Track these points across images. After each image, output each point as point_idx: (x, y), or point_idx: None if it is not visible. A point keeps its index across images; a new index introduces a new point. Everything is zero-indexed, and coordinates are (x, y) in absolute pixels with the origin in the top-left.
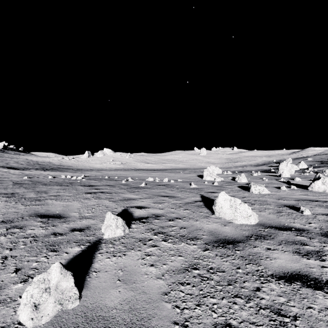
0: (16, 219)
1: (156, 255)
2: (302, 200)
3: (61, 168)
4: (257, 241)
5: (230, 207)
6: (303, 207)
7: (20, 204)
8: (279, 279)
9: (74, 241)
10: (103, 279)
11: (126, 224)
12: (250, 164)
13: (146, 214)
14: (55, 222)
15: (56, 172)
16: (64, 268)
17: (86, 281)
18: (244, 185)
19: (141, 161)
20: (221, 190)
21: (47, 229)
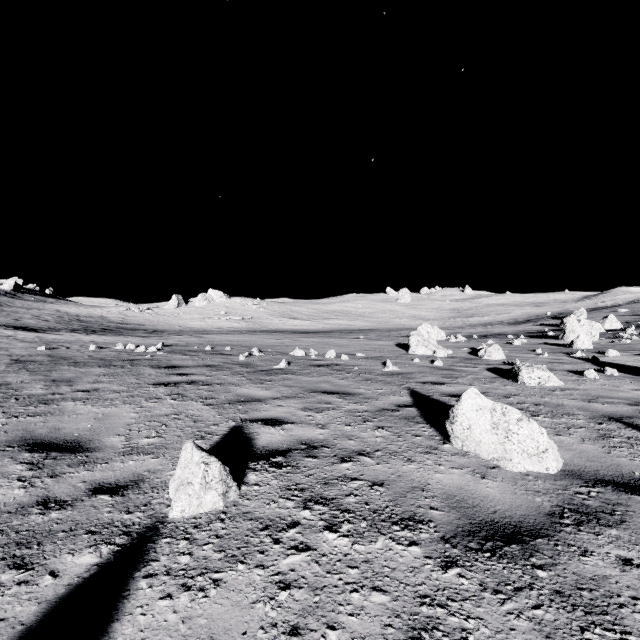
0: None
1: (308, 586)
2: None
3: (122, 329)
4: (582, 530)
5: (493, 429)
6: None
7: (1, 412)
8: None
9: (87, 529)
10: None
11: (234, 470)
12: (500, 321)
13: (286, 442)
14: (60, 465)
15: (110, 338)
16: None
17: None
18: (499, 366)
19: (282, 315)
20: (453, 378)
21: (31, 488)
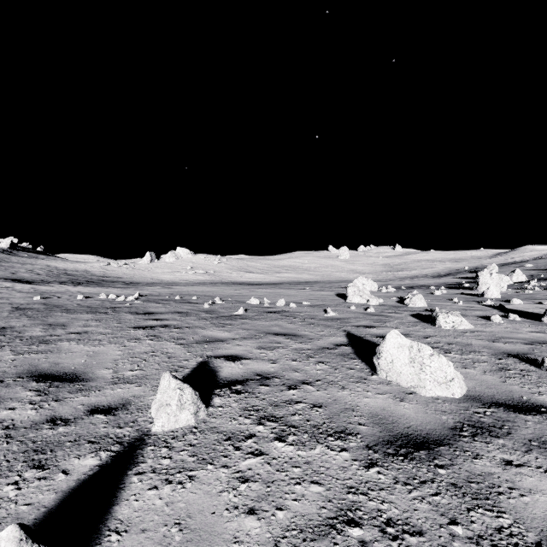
0: None
1: (261, 480)
2: (538, 343)
3: (104, 281)
4: (476, 440)
5: (411, 362)
6: None
7: (9, 350)
8: None
9: (88, 440)
10: None
11: (202, 396)
12: (425, 274)
13: (244, 374)
14: (62, 392)
15: (94, 289)
16: (29, 540)
17: None
18: (421, 312)
19: (240, 269)
20: (382, 322)
21: (41, 409)
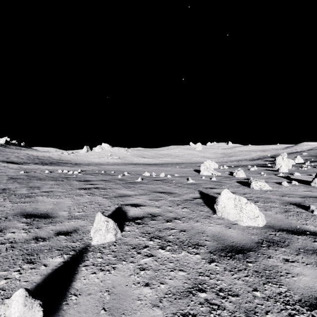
0: None
1: (152, 269)
2: (307, 197)
3: (60, 163)
4: (270, 248)
5: (235, 207)
6: (313, 206)
7: (8, 201)
8: (311, 307)
9: (56, 249)
10: (84, 306)
11: (119, 225)
12: (245, 159)
13: (142, 214)
14: (40, 223)
15: (54, 167)
16: (30, 296)
17: (61, 311)
18: (242, 180)
19: (138, 156)
20: (220, 185)
21: (29, 233)
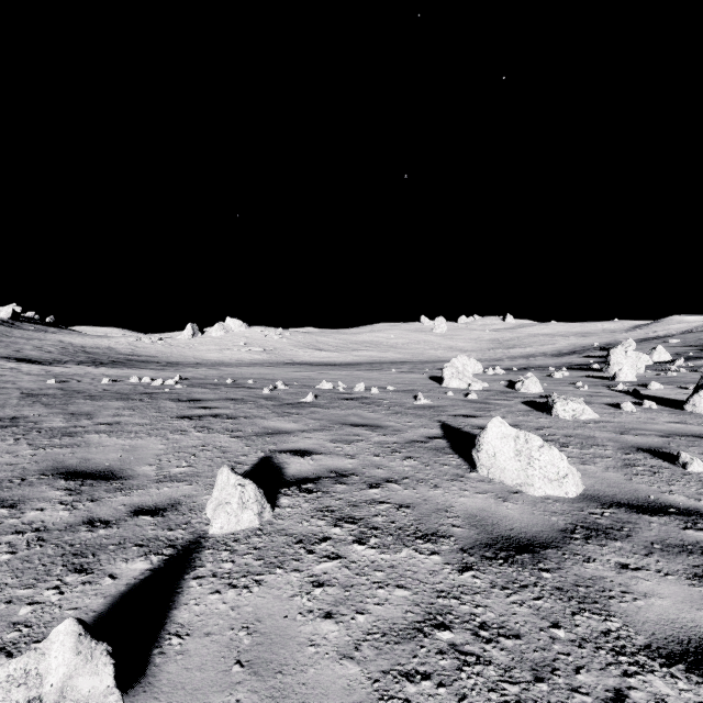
0: (8, 481)
1: (339, 584)
2: (676, 436)
3: (133, 361)
4: (589, 543)
5: (517, 456)
6: (687, 454)
7: (26, 444)
8: (670, 660)
9: (135, 543)
10: (198, 658)
11: (266, 495)
12: (544, 353)
13: (316, 471)
14: (98, 491)
15: (121, 370)
16: (88, 635)
17: (150, 666)
18: (536, 399)
19: (307, 346)
20: (486, 411)
21: (75, 510)
